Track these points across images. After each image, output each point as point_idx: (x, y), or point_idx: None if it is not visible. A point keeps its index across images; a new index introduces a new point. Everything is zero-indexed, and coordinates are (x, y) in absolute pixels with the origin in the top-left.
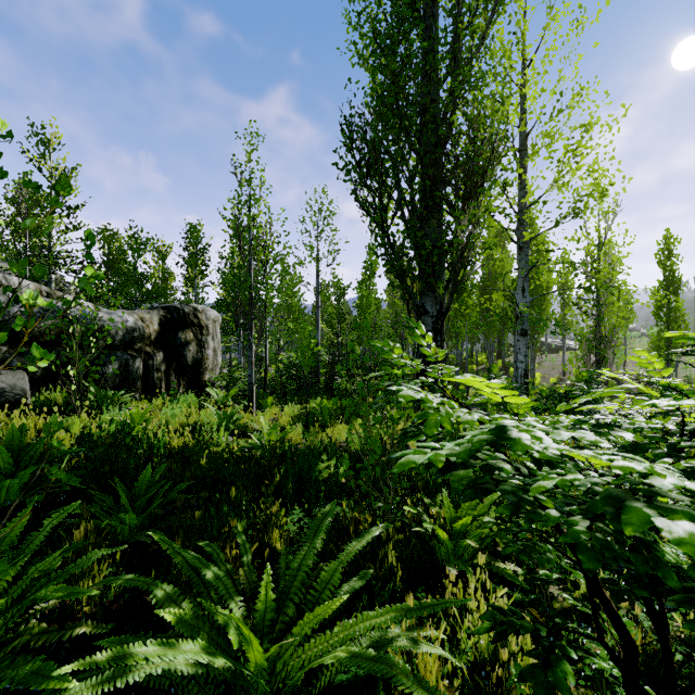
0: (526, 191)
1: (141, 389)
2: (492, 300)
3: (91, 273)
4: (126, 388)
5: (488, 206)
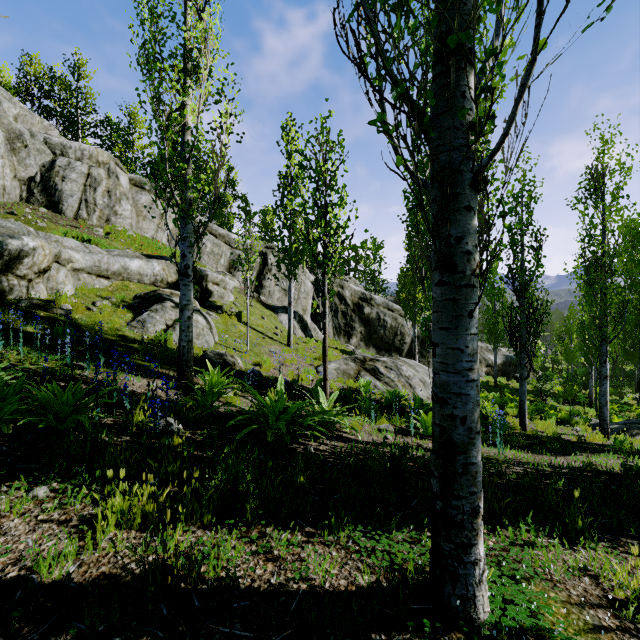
0: None
1: None
2: None
3: None
4: None
5: None
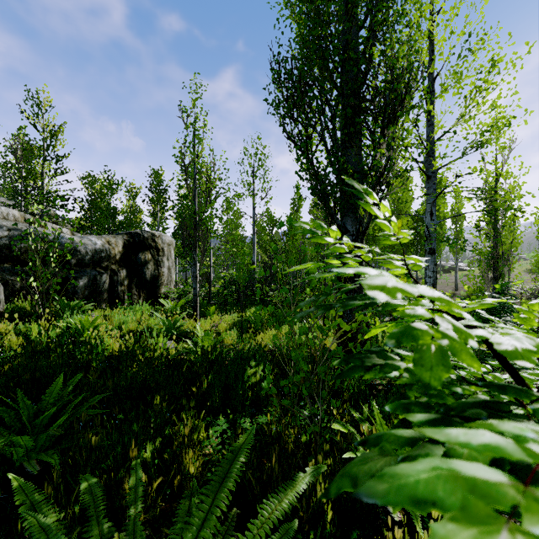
0: (433, 127)
1: (107, 300)
2: None
3: None
4: (94, 298)
5: (407, 129)
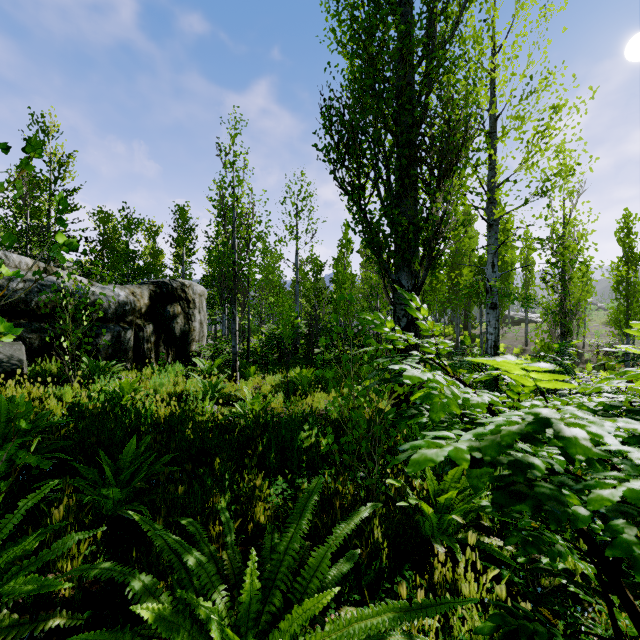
0: (495, 171)
1: (132, 359)
2: (459, 275)
3: (63, 240)
4: (118, 358)
5: (463, 184)
